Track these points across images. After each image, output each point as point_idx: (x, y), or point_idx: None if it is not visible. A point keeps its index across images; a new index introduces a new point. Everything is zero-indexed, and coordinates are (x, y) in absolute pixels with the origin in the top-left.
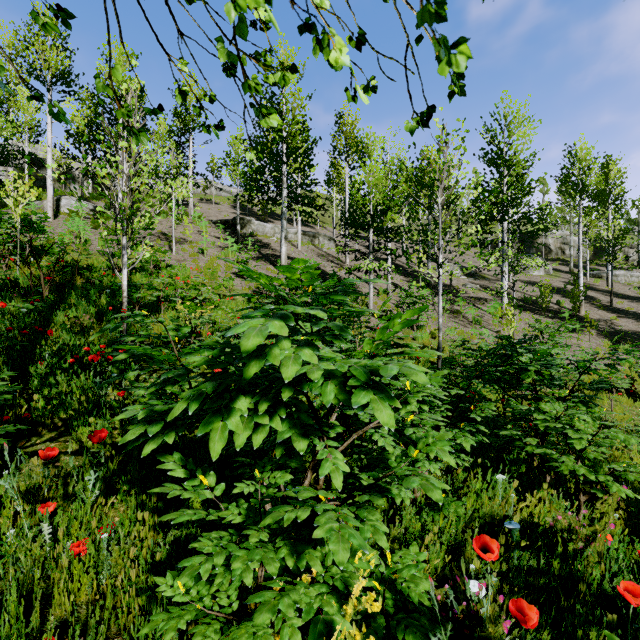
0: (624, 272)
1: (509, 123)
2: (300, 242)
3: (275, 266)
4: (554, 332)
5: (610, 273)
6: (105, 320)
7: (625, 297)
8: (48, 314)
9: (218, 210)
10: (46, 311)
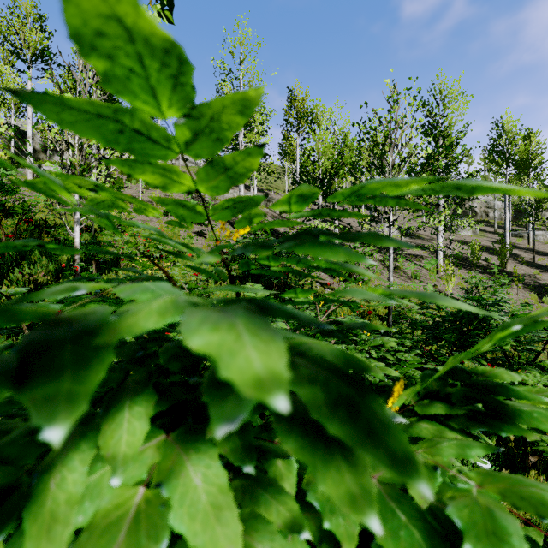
0: (543, 232)
1: (444, 97)
2: None
3: (26, 98)
4: (497, 288)
5: (531, 233)
6: (63, 277)
7: (545, 254)
8: (4, 271)
9: None
10: (1, 268)
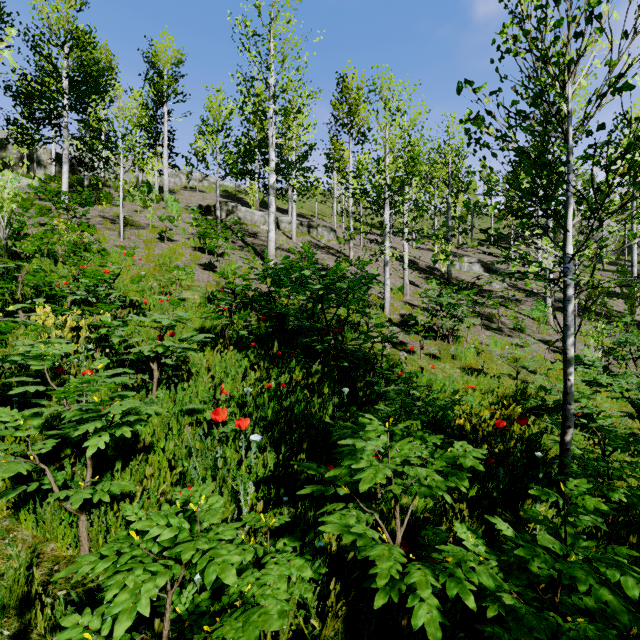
0: None
1: None
2: (295, 232)
3: None
4: None
5: None
6: None
7: None
8: None
9: (202, 198)
10: None
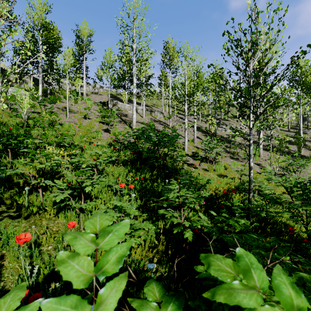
0: None
1: (264, 44)
2: (144, 114)
3: None
4: None
5: None
6: None
7: None
8: None
9: (101, 97)
10: None
